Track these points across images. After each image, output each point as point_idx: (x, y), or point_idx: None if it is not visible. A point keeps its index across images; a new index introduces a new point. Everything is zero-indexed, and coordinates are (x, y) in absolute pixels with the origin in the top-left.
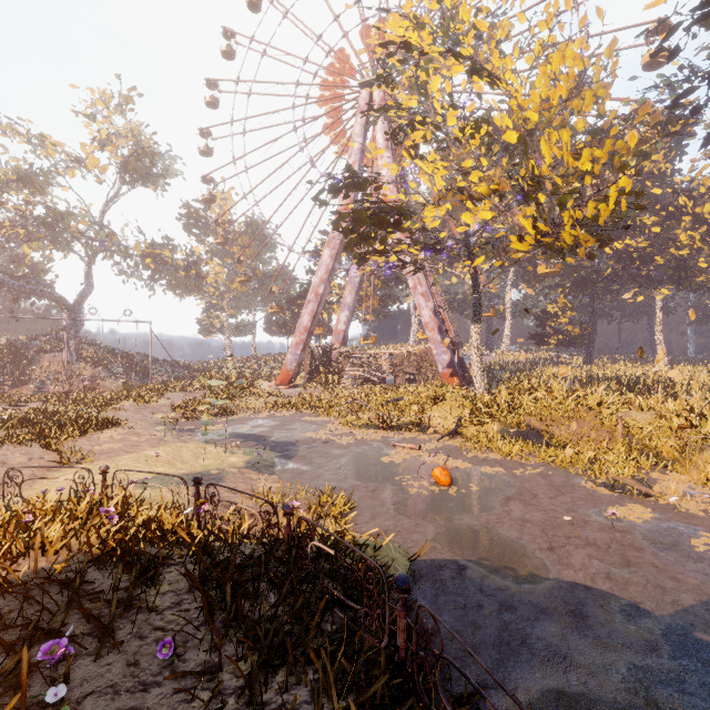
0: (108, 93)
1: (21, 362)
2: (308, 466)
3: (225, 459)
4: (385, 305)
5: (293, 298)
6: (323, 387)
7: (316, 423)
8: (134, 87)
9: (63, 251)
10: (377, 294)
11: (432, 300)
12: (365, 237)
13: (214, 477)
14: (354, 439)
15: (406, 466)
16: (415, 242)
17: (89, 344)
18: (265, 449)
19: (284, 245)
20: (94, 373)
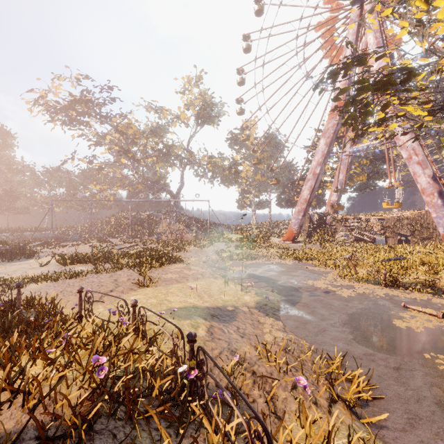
0: (190, 77)
1: (153, 224)
2: (312, 316)
3: (240, 297)
4: (372, 180)
5: (295, 181)
6: (319, 243)
7: (316, 272)
8: (203, 69)
9: (171, 166)
10: (365, 172)
11: (430, 167)
12: (367, 104)
13: (229, 313)
14: (355, 293)
15: (432, 338)
16: (423, 102)
17: (181, 214)
18: (273, 292)
19: (289, 143)
20: (183, 230)
